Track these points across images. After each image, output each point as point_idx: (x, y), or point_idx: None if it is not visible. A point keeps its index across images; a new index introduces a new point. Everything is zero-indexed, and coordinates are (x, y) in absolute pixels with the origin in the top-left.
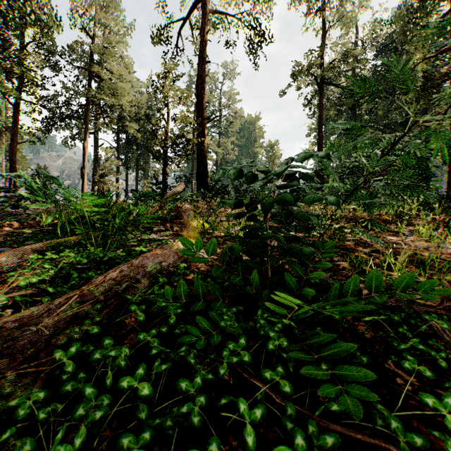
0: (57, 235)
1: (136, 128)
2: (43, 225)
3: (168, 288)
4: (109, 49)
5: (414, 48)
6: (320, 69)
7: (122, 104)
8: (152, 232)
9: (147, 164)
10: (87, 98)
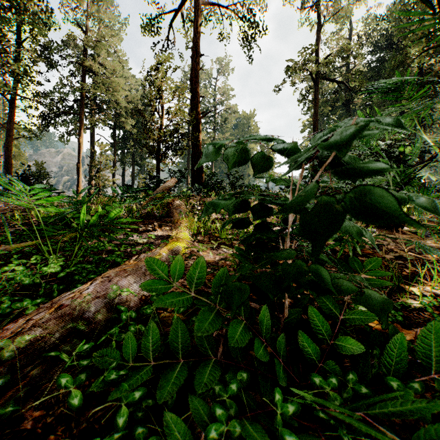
0: (23, 238)
1: (132, 124)
2: (15, 225)
3: (129, 336)
4: (104, 45)
5: (411, 42)
6: (315, 64)
7: (117, 100)
8: (137, 232)
9: (143, 160)
10: (83, 93)
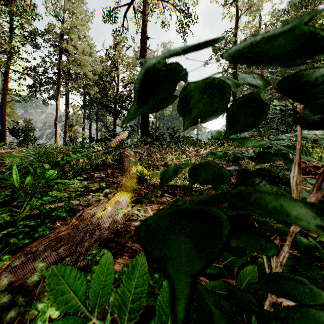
0: None
1: (97, 91)
2: None
3: None
4: (75, 31)
5: None
6: None
7: (85, 72)
8: (92, 179)
9: (105, 117)
10: (59, 68)
